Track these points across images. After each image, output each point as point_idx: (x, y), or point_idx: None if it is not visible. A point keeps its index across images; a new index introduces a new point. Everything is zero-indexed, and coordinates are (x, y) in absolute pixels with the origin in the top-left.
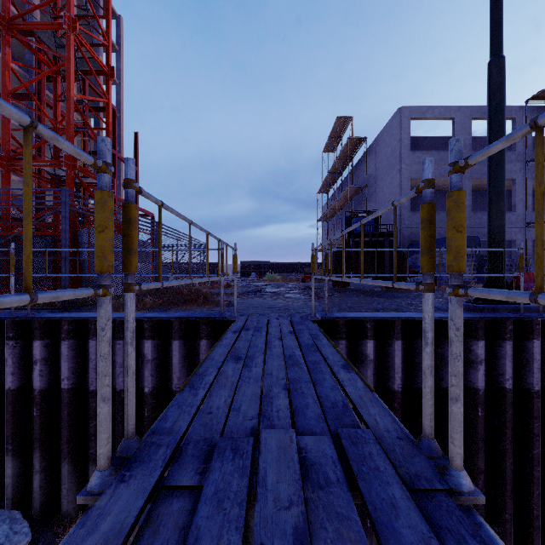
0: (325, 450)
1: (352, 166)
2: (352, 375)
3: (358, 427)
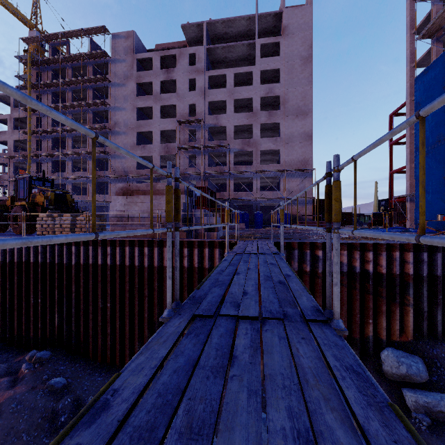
0: (226, 309)
1: None
2: (122, 381)
3: (196, 320)
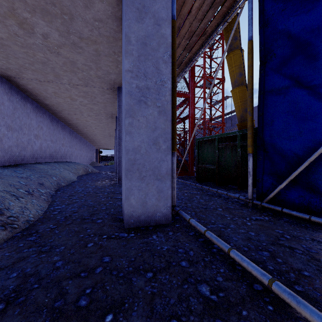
0: None
1: (231, 117)
2: None
3: None
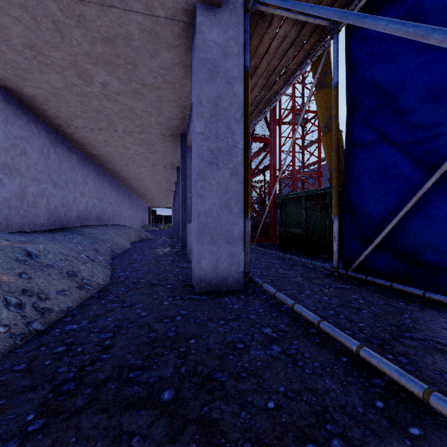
0: None
1: None
2: None
3: None
